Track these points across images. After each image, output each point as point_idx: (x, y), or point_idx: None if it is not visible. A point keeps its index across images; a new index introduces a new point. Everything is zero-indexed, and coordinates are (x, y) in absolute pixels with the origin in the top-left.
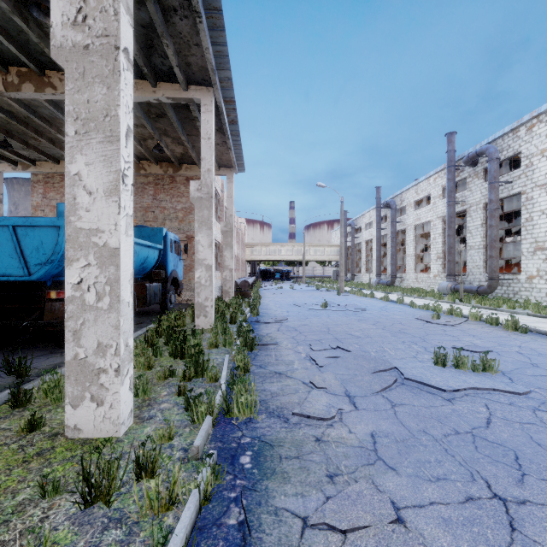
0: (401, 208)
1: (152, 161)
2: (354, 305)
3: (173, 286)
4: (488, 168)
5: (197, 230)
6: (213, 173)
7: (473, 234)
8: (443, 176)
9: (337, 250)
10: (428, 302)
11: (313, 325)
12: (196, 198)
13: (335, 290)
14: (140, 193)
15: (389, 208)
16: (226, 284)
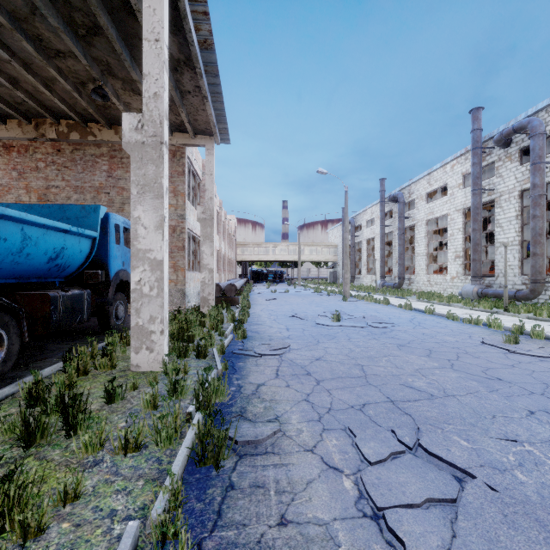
0: (409, 201)
1: (102, 123)
2: (374, 317)
3: (122, 294)
4: (531, 146)
5: (134, 199)
6: (164, 100)
7: (504, 228)
8: (463, 162)
9: (334, 250)
10: (461, 310)
11: (333, 359)
12: (133, 144)
13: (337, 294)
14: (90, 168)
15: (395, 203)
16: (205, 289)
